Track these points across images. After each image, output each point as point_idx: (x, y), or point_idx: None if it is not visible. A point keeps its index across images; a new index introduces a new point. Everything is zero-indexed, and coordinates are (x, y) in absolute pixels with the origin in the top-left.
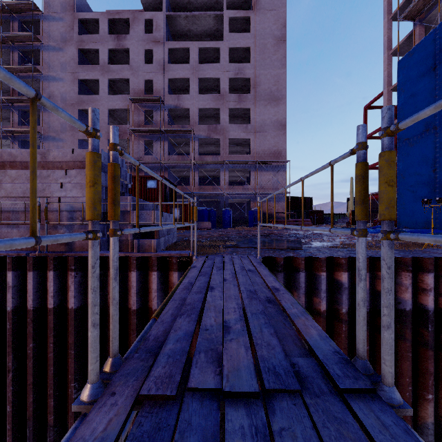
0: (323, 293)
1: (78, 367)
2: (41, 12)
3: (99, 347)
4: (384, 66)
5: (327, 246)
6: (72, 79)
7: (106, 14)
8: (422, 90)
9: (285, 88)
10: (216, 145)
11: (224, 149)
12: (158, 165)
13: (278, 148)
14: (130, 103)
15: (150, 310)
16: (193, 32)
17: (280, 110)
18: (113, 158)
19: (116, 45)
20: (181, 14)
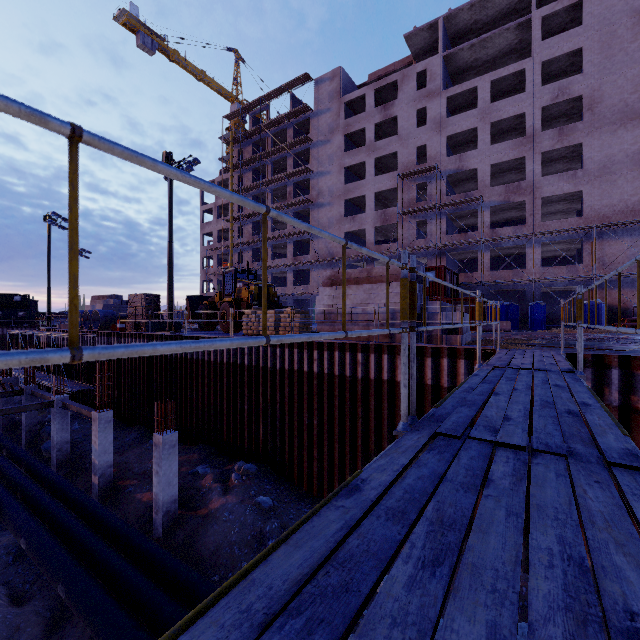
0: None
1: None
2: (312, 110)
3: (418, 412)
4: None
5: None
6: (339, 169)
7: (371, 86)
8: None
9: None
10: (519, 209)
11: (533, 215)
12: (433, 250)
13: None
14: (398, 180)
15: None
16: (480, 60)
17: None
18: (480, 301)
19: (382, 117)
20: (465, 46)
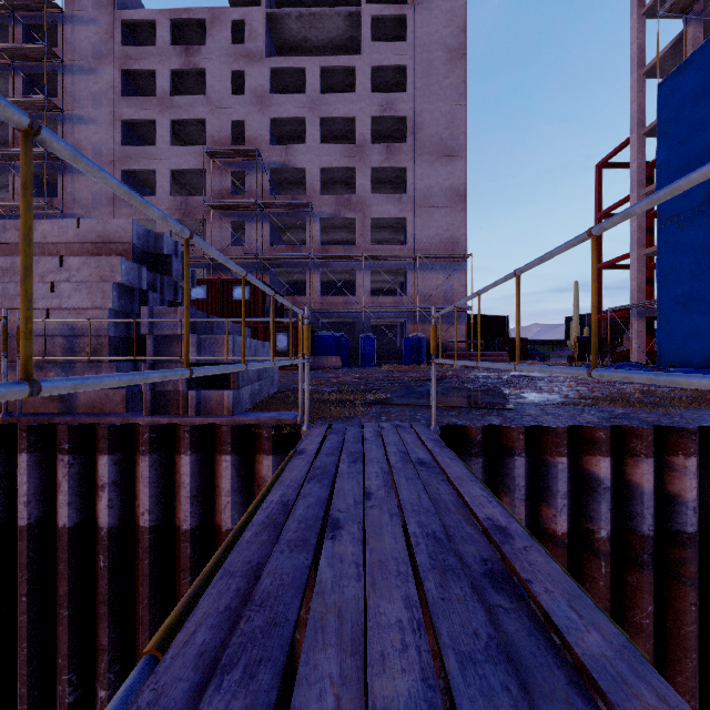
0: (562, 498)
1: (77, 641)
2: (60, 10)
3: (119, 603)
4: (632, 95)
5: (554, 401)
6: (112, 119)
7: (166, 13)
8: (701, 131)
9: (465, 134)
10: (349, 229)
11: (363, 235)
12: (253, 262)
13: (453, 233)
14: (206, 159)
15: (217, 530)
16: (311, 43)
17: (456, 170)
18: None
19: (183, 63)
20: (292, 12)
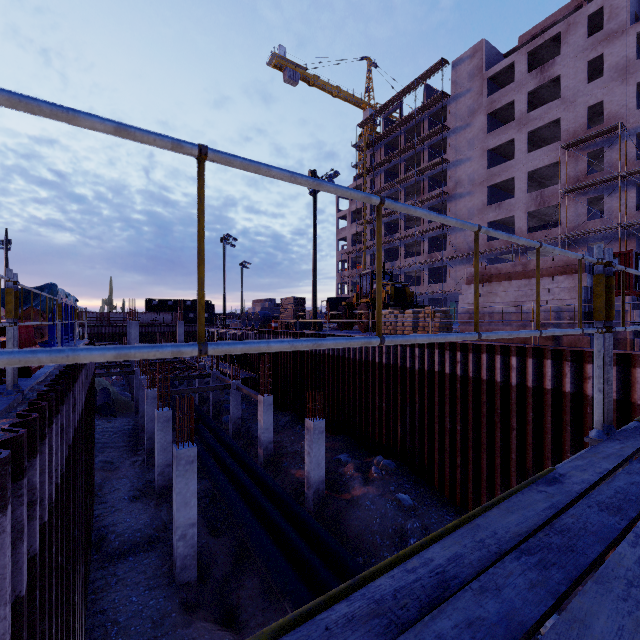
0: None
1: (573, 442)
2: (448, 96)
3: None
4: None
5: None
6: (481, 153)
7: (523, 50)
8: None
9: None
10: None
11: None
12: (613, 231)
13: None
14: (560, 152)
15: None
16: None
17: None
18: None
19: (538, 82)
20: None
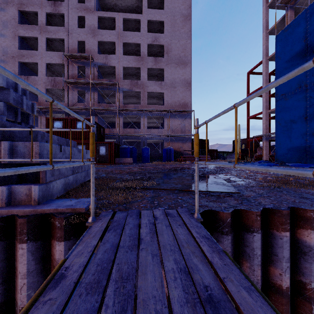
0: (286, 262)
1: None
2: None
3: None
4: (263, 42)
5: (253, 184)
6: (13, 35)
7: None
8: (295, 56)
9: (190, 55)
10: (137, 97)
11: (143, 100)
12: (89, 111)
13: (185, 100)
14: (65, 59)
15: (16, 306)
16: (118, 7)
17: (187, 71)
18: None
19: (53, 10)
20: None
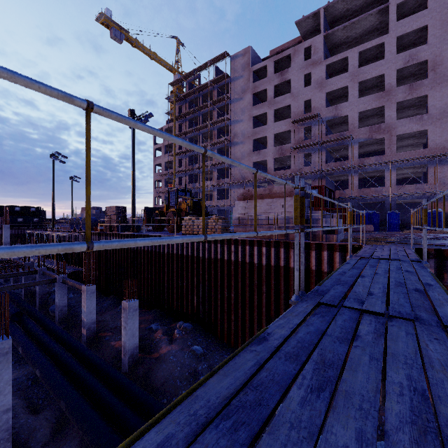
0: None
1: None
2: (230, 77)
3: (306, 289)
4: None
5: None
6: (249, 118)
7: (272, 59)
8: None
9: None
10: (379, 143)
11: (390, 148)
12: (316, 174)
13: None
14: (291, 125)
15: None
16: (351, 37)
17: None
18: (350, 210)
19: (280, 80)
20: (339, 28)
